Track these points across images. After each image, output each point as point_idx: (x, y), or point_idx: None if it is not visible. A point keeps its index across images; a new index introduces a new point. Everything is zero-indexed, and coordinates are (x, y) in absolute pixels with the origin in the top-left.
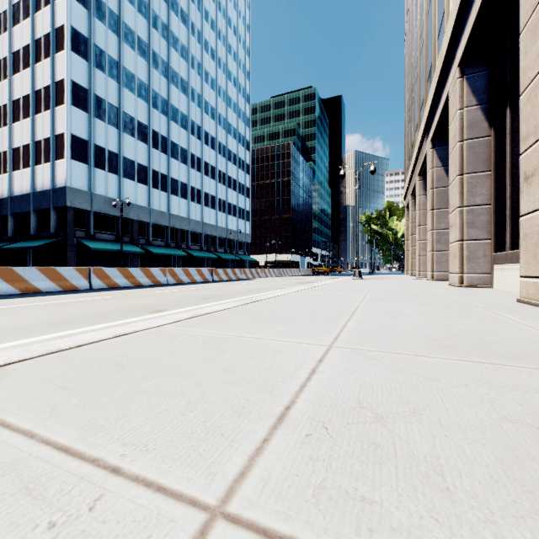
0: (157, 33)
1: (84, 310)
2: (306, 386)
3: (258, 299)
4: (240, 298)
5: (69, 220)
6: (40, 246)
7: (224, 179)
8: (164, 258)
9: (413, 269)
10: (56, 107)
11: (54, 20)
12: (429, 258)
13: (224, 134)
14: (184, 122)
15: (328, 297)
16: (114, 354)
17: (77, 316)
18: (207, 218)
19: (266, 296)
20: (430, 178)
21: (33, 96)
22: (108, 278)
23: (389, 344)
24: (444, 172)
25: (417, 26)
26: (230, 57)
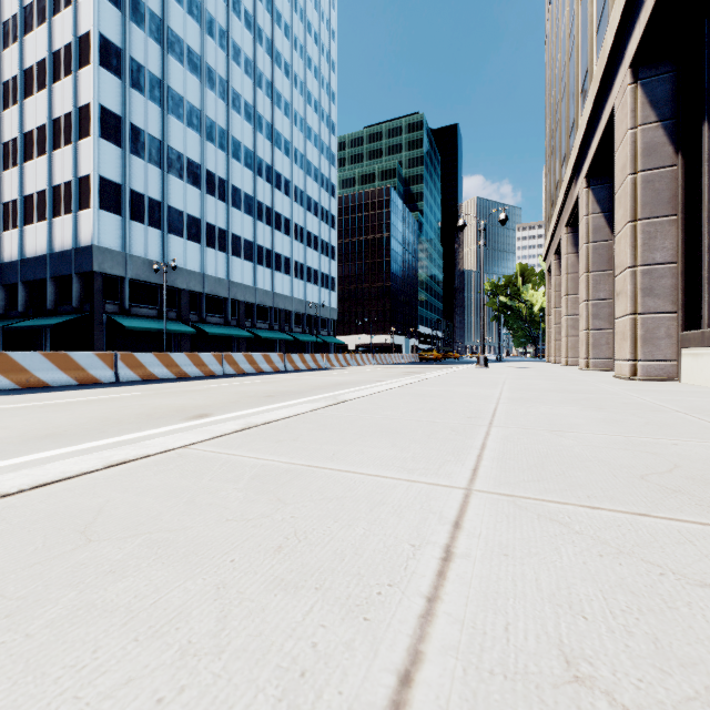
0: (212, 41)
1: (93, 414)
2: (440, 601)
3: (345, 398)
4: (320, 396)
5: (97, 289)
6: (60, 324)
7: (302, 236)
8: (222, 339)
9: (558, 355)
10: (79, 140)
11: (77, 26)
12: (583, 340)
13: (302, 175)
14: (248, 160)
15: (448, 396)
16: (87, 506)
17: (77, 424)
18: (279, 287)
19: (357, 394)
20: (584, 229)
21: (50, 126)
22: (141, 367)
23: (571, 486)
24: (604, 220)
25: (564, 22)
26: (309, 74)
